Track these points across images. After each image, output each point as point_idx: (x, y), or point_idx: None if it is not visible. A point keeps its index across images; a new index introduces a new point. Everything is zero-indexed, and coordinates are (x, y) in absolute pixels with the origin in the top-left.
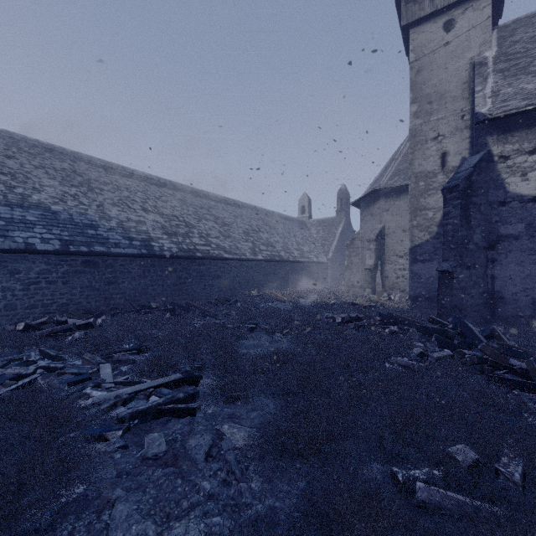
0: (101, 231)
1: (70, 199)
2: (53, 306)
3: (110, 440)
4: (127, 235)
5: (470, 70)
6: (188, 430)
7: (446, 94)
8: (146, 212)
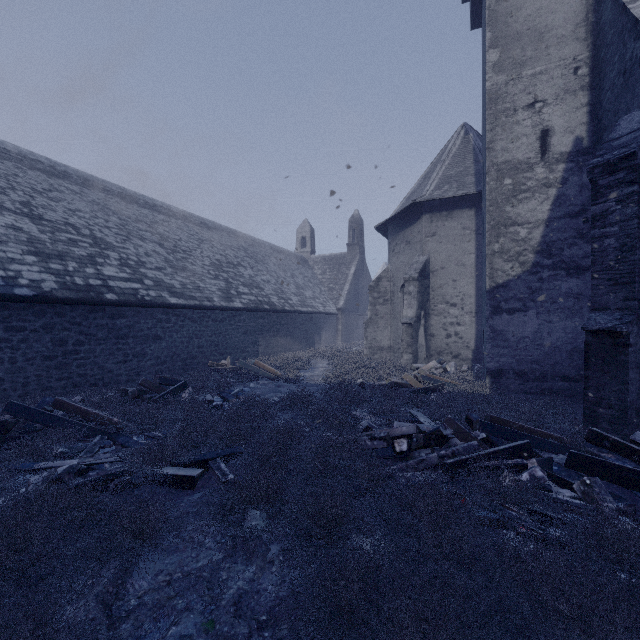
0: None
1: None
2: None
3: None
4: None
5: None
6: None
7: (549, 32)
8: None
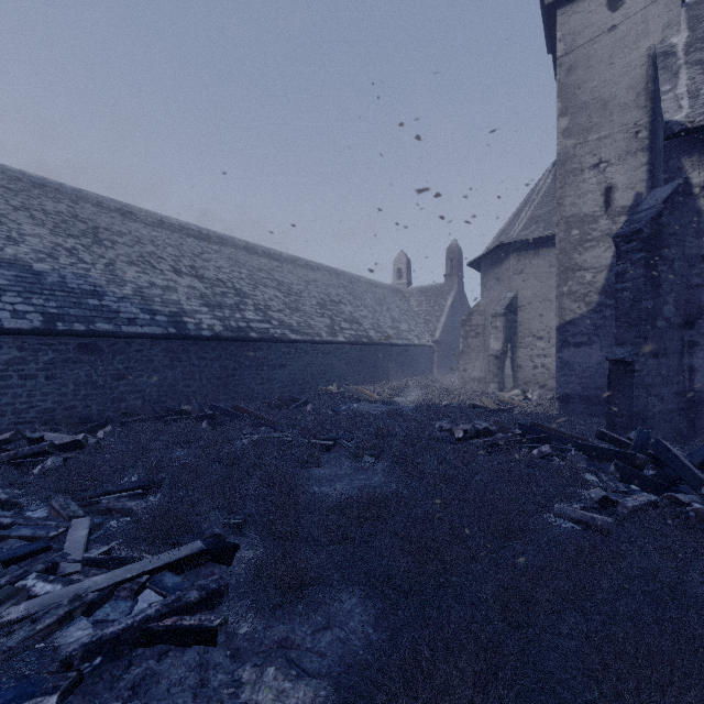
0: (109, 301)
1: (64, 255)
2: (30, 412)
3: None
4: (148, 307)
5: (648, 65)
6: (195, 682)
7: (612, 101)
8: (178, 274)
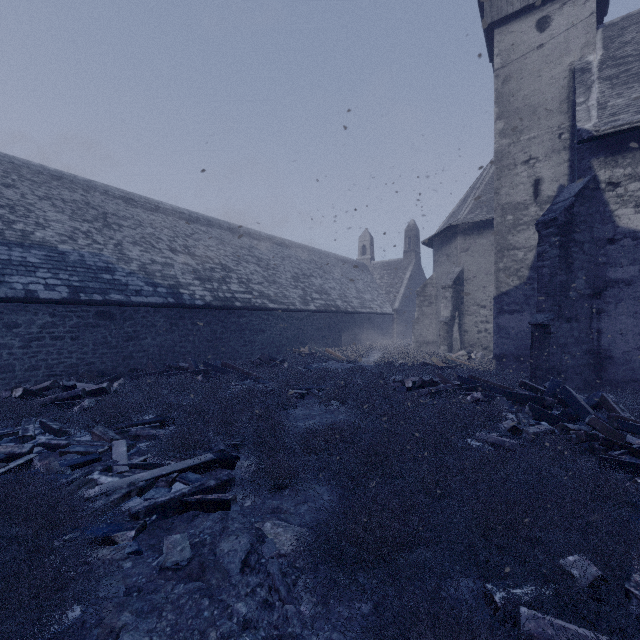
0: (119, 276)
1: (82, 237)
2: (59, 367)
3: (119, 543)
4: (151, 281)
5: (569, 78)
6: (219, 529)
7: (540, 107)
8: (174, 252)
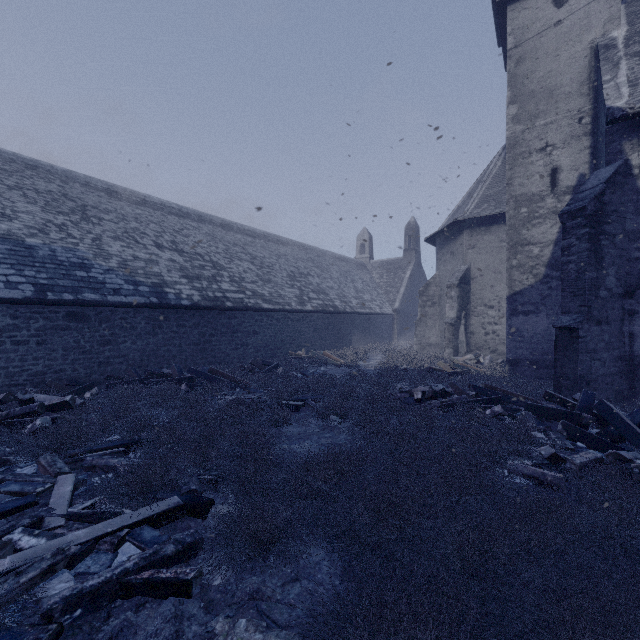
0: (95, 273)
1: (55, 230)
2: (22, 375)
3: None
4: (132, 279)
5: (590, 57)
6: (170, 633)
7: (558, 90)
8: (160, 248)
